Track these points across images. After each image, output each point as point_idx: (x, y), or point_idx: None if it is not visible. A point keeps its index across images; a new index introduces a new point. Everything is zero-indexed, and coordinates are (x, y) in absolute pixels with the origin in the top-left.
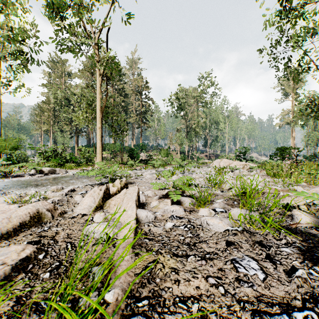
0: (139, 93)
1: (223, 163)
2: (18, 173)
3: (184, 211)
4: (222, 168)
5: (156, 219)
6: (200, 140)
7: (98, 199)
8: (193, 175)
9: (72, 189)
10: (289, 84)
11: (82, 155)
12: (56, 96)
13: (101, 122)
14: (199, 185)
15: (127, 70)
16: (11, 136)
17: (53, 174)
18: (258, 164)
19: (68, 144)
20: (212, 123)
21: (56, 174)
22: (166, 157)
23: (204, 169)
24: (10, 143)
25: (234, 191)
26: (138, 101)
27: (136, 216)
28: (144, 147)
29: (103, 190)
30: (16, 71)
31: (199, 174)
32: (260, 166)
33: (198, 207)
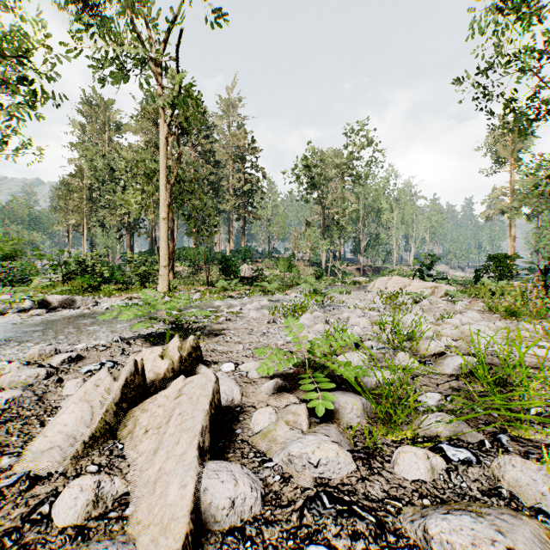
0: (240, 160)
1: (392, 284)
2: (3, 305)
3: (351, 459)
4: (393, 294)
5: (265, 501)
6: (347, 241)
7: (104, 409)
8: (344, 313)
9: (73, 355)
10: (505, 143)
11: (133, 269)
12: (92, 164)
13: (169, 208)
14: (364, 342)
15: (220, 118)
16: (15, 235)
17: (67, 308)
18: (458, 287)
19: (115, 249)
20: (369, 212)
21: (72, 309)
22: (288, 272)
23: (359, 296)
24: (2, 248)
25: (454, 365)
26: (238, 174)
27: (190, 524)
28: (248, 254)
29: (124, 379)
30: (16, 117)
31: (356, 309)
32: (467, 292)
33: (388, 434)
